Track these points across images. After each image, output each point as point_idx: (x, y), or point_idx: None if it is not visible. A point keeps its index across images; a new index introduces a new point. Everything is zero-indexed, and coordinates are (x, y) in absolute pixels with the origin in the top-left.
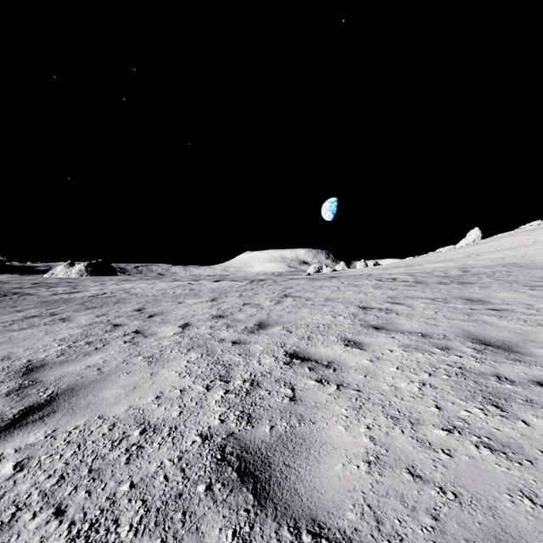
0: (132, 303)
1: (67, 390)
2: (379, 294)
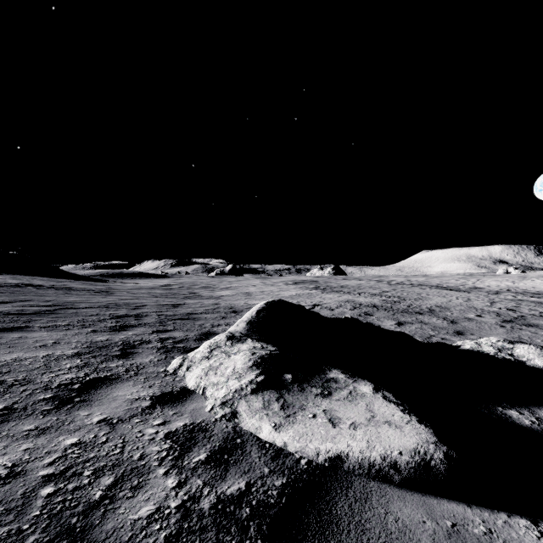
0: (433, 281)
1: (458, 284)
2: (506, 279)
